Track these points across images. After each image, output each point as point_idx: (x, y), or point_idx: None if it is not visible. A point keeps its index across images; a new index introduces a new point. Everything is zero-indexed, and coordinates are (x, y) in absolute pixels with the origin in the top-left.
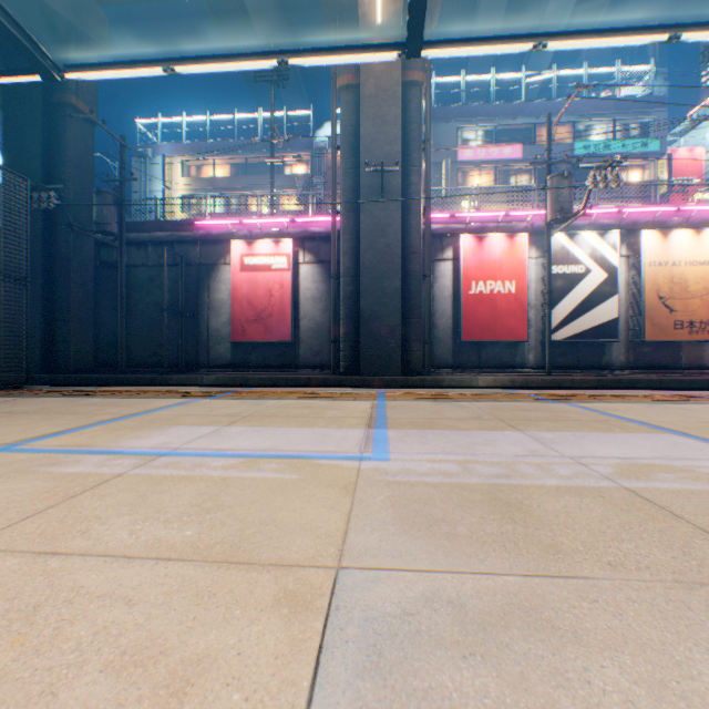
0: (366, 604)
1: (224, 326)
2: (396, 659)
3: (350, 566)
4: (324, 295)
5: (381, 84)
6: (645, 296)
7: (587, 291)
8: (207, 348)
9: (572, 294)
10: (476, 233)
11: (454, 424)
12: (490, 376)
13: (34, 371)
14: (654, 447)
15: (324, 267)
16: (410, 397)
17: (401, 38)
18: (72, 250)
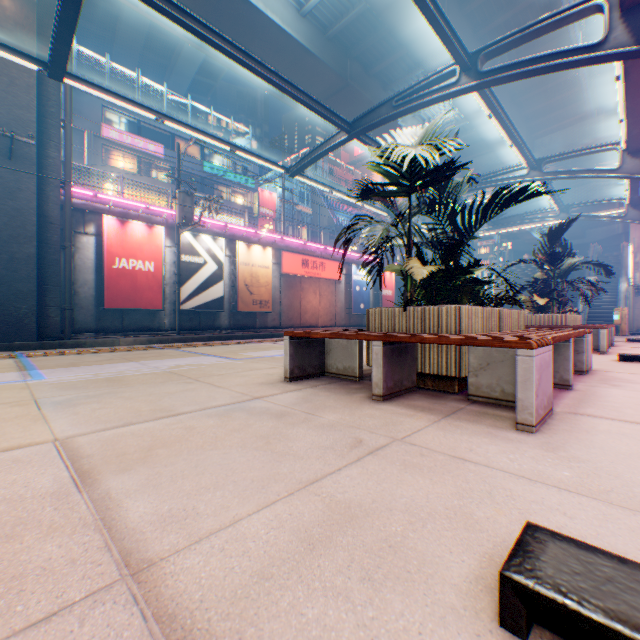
0: (53, 400)
1: None
2: (67, 402)
3: (42, 398)
4: None
5: (11, 43)
6: (240, 283)
7: (207, 276)
8: None
9: (197, 277)
10: (121, 216)
11: (94, 363)
12: (133, 337)
13: None
14: (195, 360)
15: None
16: (54, 354)
17: (38, 9)
18: None
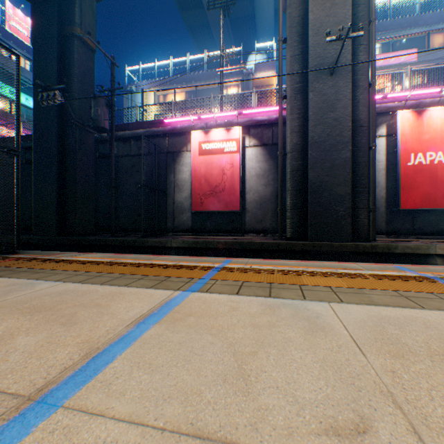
0: None
1: (185, 199)
2: None
3: None
4: (265, 172)
5: None
6: None
7: None
8: (173, 217)
9: None
10: (411, 109)
11: None
12: (443, 243)
13: (52, 234)
14: None
15: (265, 149)
16: None
17: None
18: (77, 144)
